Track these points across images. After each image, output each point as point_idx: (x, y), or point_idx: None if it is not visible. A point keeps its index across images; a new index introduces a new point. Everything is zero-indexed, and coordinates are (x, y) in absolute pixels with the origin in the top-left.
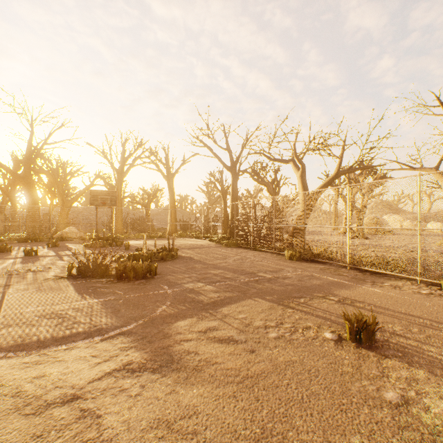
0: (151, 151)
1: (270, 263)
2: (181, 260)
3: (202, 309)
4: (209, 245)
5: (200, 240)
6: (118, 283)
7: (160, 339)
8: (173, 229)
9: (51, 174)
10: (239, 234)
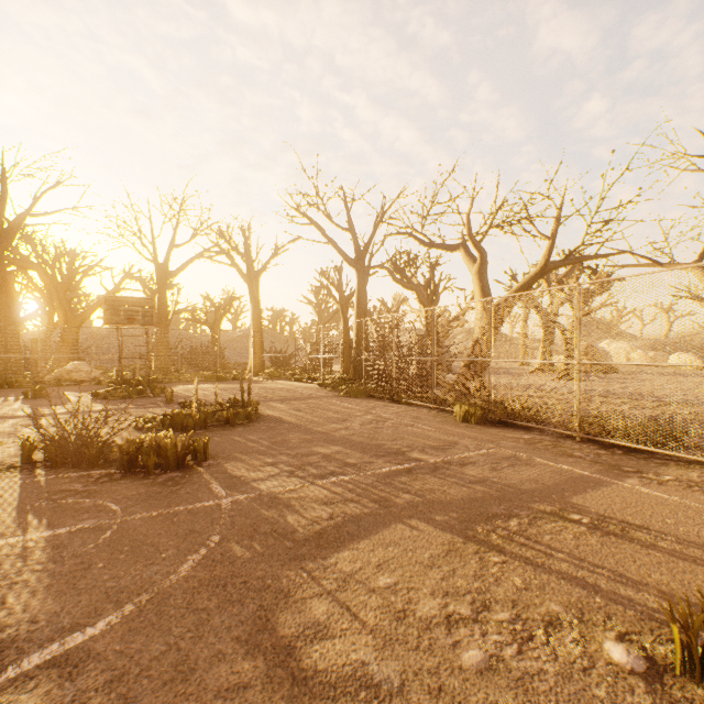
0: (220, 232)
1: (430, 429)
2: (263, 424)
3: (291, 556)
4: (318, 393)
5: (303, 384)
6: (120, 481)
7: (161, 686)
8: (258, 365)
9: (45, 270)
10: (369, 375)
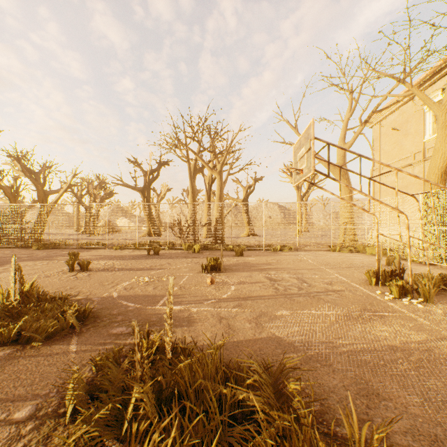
0: None
1: (22, 252)
2: None
3: None
4: None
5: None
6: None
7: None
8: None
9: None
10: None
